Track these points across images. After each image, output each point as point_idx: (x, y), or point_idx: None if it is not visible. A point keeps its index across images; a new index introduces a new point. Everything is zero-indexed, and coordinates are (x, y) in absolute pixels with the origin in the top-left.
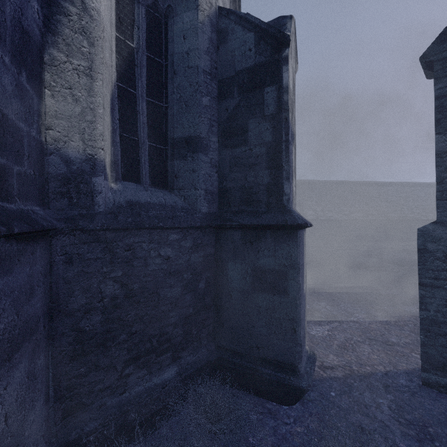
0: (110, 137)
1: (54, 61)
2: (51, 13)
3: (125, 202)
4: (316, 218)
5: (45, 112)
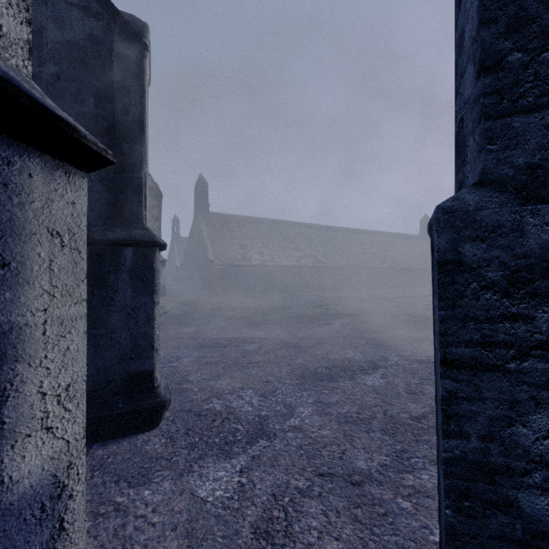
0: None
1: None
2: None
3: None
4: (262, 264)
5: None
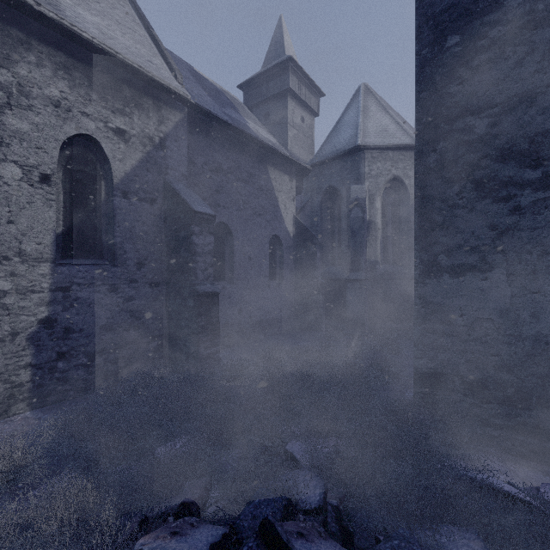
0: (380, 252)
1: (368, 240)
2: (368, 229)
3: (384, 271)
4: None
5: (367, 252)
